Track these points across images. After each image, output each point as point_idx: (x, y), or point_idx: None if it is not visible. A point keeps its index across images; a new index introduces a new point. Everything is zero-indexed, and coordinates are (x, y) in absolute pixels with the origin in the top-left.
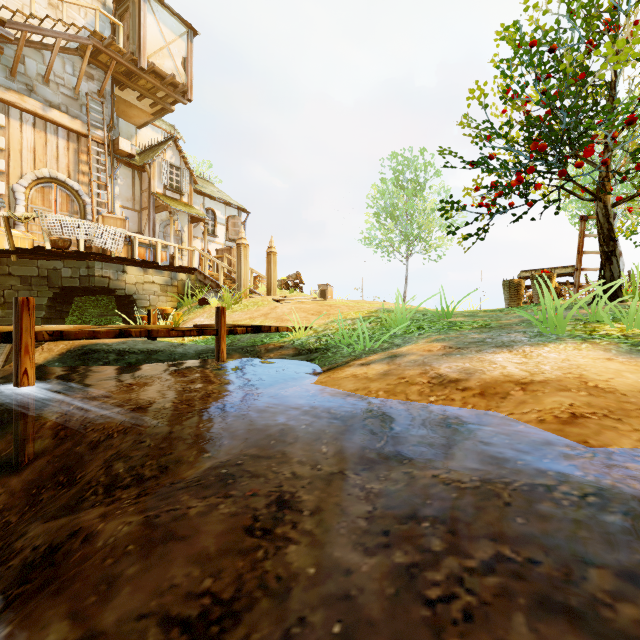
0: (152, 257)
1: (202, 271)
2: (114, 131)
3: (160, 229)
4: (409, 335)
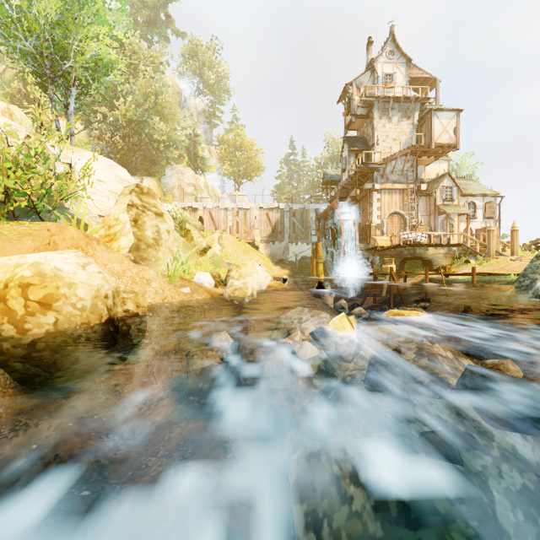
0: (439, 241)
1: (465, 245)
2: (417, 181)
3: (440, 223)
4: None
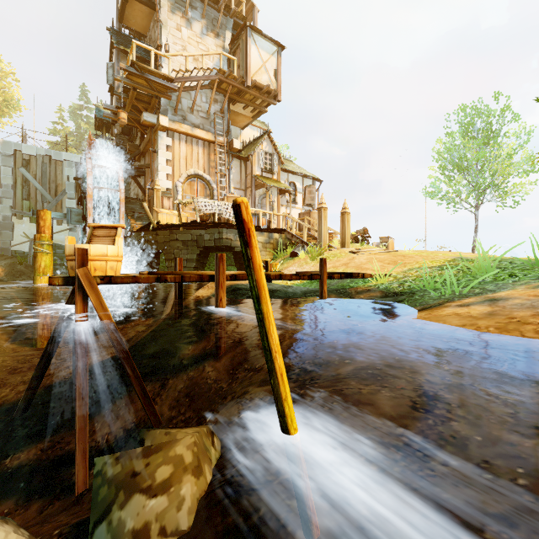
0: (256, 223)
1: (290, 231)
2: (229, 135)
3: (258, 201)
4: (501, 282)
